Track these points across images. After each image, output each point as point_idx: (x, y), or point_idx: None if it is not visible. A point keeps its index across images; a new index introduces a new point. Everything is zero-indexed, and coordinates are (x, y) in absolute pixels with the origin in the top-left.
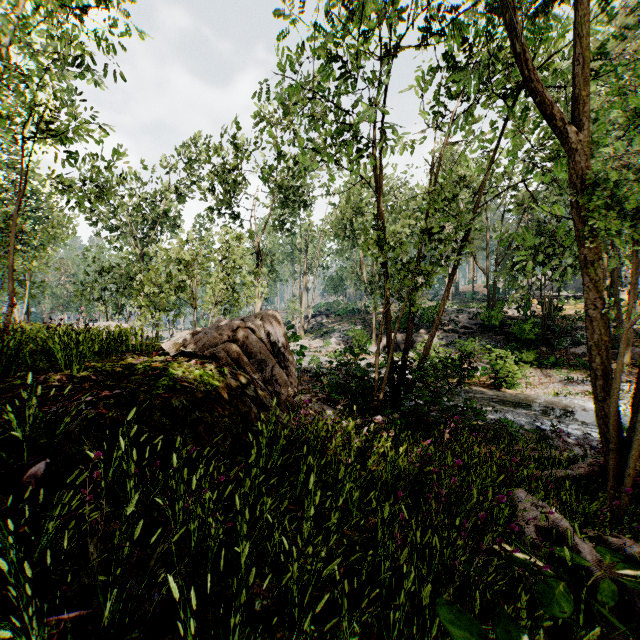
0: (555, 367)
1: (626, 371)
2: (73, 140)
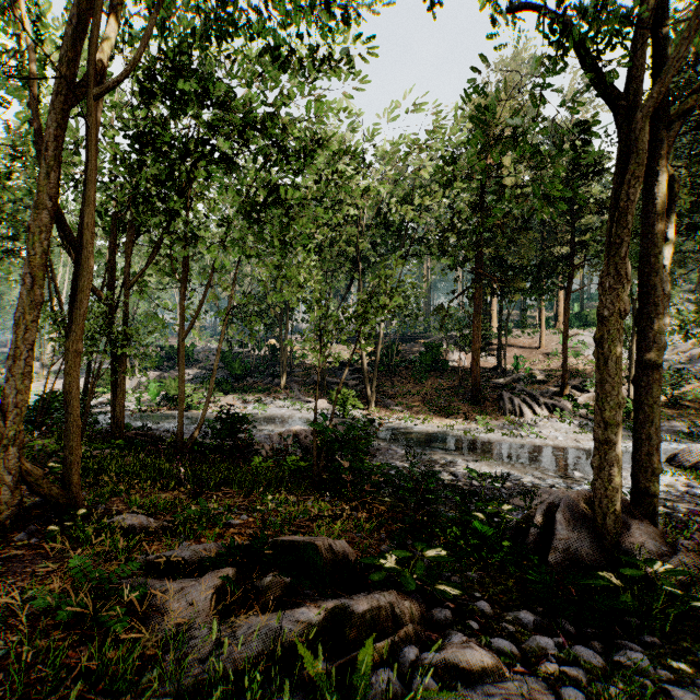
0: (244, 393)
1: (280, 392)
2: None
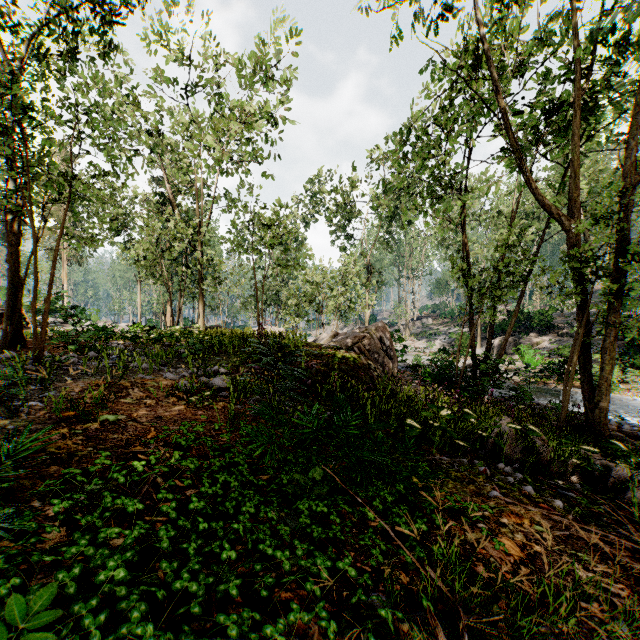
0: None
1: None
2: (290, 246)
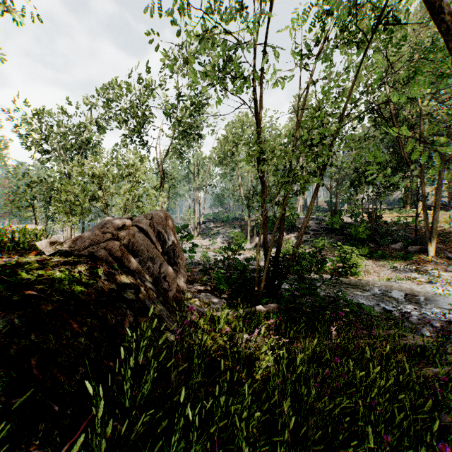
0: (382, 259)
1: (433, 261)
2: None
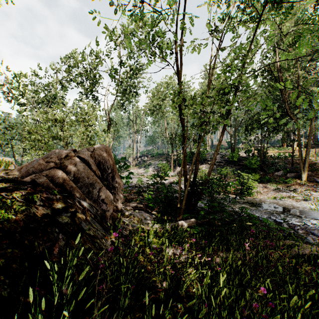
0: (269, 182)
1: (306, 184)
2: None
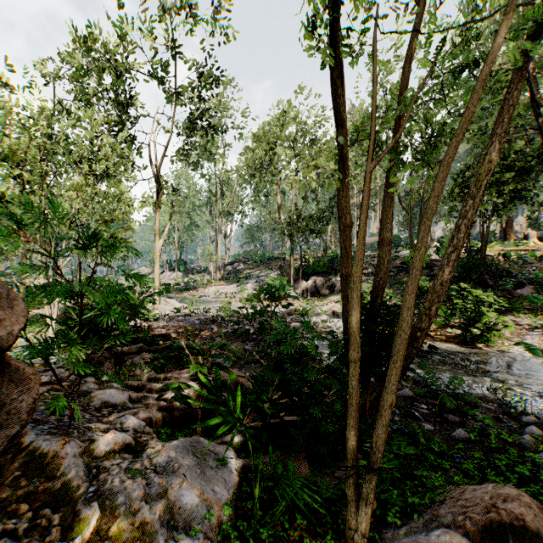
0: (513, 311)
1: None
2: None
